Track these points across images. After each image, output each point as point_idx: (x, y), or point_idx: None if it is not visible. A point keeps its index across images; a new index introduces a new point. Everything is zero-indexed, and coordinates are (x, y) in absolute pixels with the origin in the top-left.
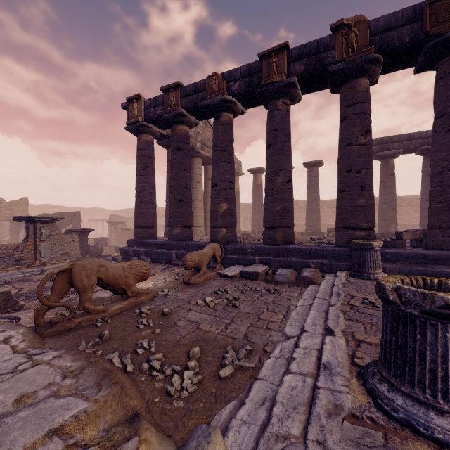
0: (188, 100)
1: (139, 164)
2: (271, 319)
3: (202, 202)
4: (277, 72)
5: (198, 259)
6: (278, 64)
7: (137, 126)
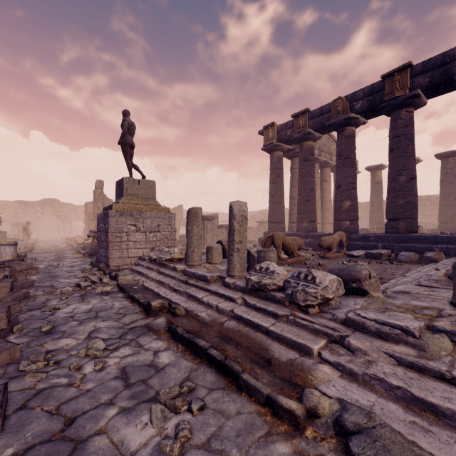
0: (315, 122)
1: (272, 174)
2: (394, 271)
3: (320, 202)
4: (399, 88)
5: (330, 241)
6: (400, 81)
7: (271, 147)
